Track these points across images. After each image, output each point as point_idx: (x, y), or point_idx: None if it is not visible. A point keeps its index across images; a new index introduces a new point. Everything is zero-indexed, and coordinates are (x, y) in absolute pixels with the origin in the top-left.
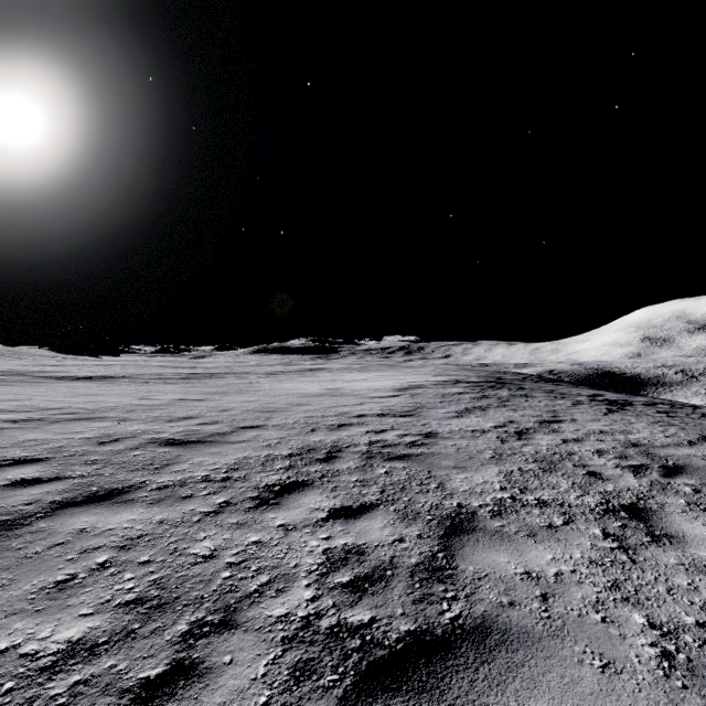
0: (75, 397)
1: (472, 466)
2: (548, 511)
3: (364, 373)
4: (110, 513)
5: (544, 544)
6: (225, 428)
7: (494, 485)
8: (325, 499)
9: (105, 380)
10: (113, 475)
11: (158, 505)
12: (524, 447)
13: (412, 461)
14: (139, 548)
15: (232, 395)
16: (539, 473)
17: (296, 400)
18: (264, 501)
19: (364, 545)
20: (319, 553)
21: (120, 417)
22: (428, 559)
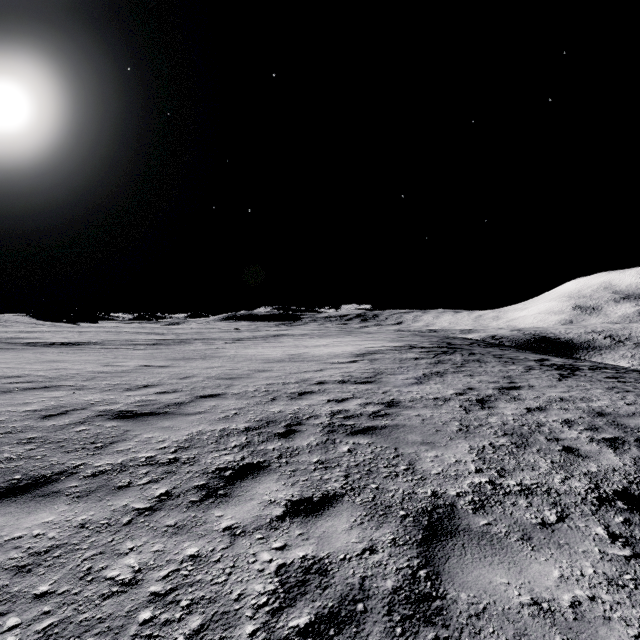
0: (39, 364)
1: (441, 441)
2: (536, 501)
3: (324, 339)
4: (24, 512)
5: (544, 552)
6: (183, 397)
7: (469, 466)
8: (282, 487)
9: (76, 346)
10: (45, 458)
11: (85, 500)
12: (490, 417)
13: (376, 436)
14: (42, 570)
15: (197, 361)
16: (513, 450)
17: (258, 366)
18: (211, 491)
19: (327, 558)
20: (271, 573)
21: (78, 386)
22: (408, 581)
